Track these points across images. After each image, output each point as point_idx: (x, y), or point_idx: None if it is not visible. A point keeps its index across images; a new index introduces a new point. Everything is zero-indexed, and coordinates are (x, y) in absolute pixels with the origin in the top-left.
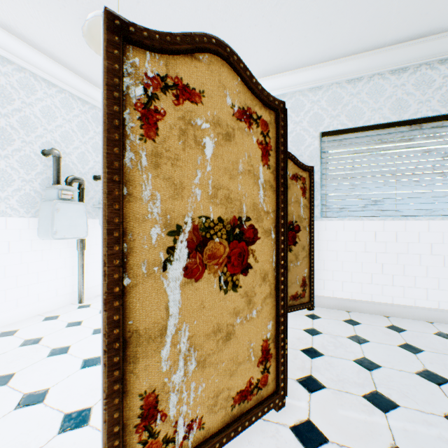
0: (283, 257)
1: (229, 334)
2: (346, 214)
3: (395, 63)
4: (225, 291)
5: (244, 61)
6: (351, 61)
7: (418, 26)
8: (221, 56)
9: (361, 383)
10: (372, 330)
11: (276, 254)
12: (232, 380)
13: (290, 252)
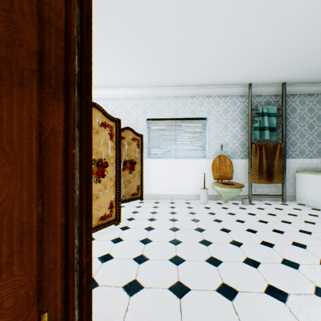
0: (119, 172)
1: (97, 197)
2: (157, 156)
3: (174, 94)
4: (96, 183)
5: (109, 81)
6: (158, 89)
7: (180, 83)
8: (95, 107)
9: (148, 217)
10: (163, 204)
11: (116, 171)
12: (99, 212)
13: (131, 174)
